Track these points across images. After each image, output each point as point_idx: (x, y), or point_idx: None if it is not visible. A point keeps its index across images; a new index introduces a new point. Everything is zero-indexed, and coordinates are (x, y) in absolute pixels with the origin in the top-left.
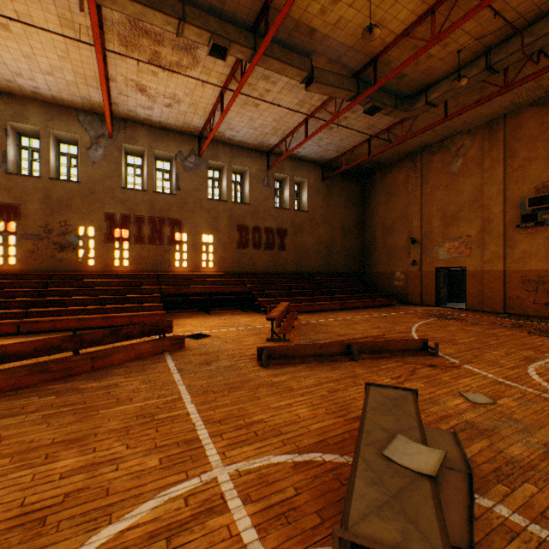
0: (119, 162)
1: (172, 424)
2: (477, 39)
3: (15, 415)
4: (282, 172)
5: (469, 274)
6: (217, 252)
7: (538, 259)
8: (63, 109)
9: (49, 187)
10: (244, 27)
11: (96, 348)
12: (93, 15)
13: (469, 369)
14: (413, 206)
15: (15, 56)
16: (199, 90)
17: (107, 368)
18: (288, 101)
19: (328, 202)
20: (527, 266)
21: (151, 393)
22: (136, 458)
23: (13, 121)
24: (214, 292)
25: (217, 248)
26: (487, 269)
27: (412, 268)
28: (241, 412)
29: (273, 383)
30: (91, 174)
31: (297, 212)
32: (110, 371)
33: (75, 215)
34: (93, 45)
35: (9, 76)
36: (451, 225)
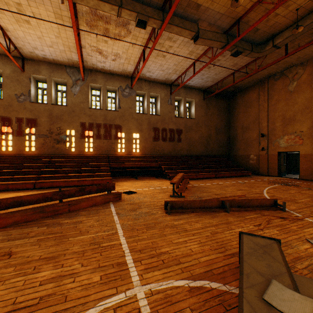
0: (88, 94)
1: (110, 250)
2: None
3: (22, 238)
4: (179, 96)
5: (302, 156)
6: (141, 143)
7: None
8: (58, 66)
9: (51, 109)
10: (157, 7)
11: (73, 198)
12: (71, 8)
13: (310, 221)
14: (262, 113)
15: (33, 38)
16: (131, 49)
17: (77, 211)
18: (183, 52)
19: (207, 112)
20: None
21: (100, 228)
22: (86, 274)
23: (33, 74)
24: (140, 167)
25: (141, 141)
26: None
27: (261, 152)
28: (154, 244)
29: (174, 225)
30: (73, 101)
31: (188, 119)
32: (78, 213)
33: (64, 124)
34: (72, 27)
35: (31, 50)
36: (289, 124)
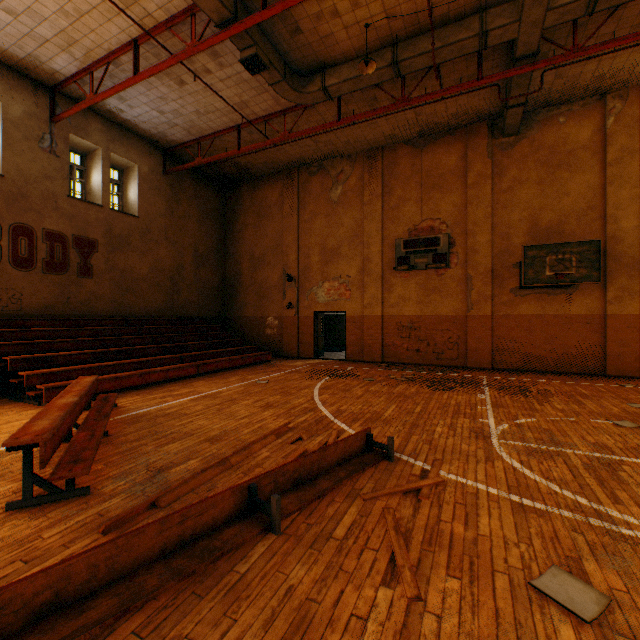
0: None
1: None
2: (389, 18)
3: None
4: (87, 137)
5: (350, 319)
6: None
7: (411, 304)
8: None
9: None
10: None
11: None
12: None
13: (456, 481)
14: (289, 234)
15: None
16: None
17: None
18: None
19: (174, 209)
20: (403, 311)
21: None
22: None
23: None
24: None
25: None
26: (367, 314)
27: (288, 313)
28: None
29: None
30: None
31: (118, 214)
32: None
33: None
34: None
35: None
36: (332, 262)
